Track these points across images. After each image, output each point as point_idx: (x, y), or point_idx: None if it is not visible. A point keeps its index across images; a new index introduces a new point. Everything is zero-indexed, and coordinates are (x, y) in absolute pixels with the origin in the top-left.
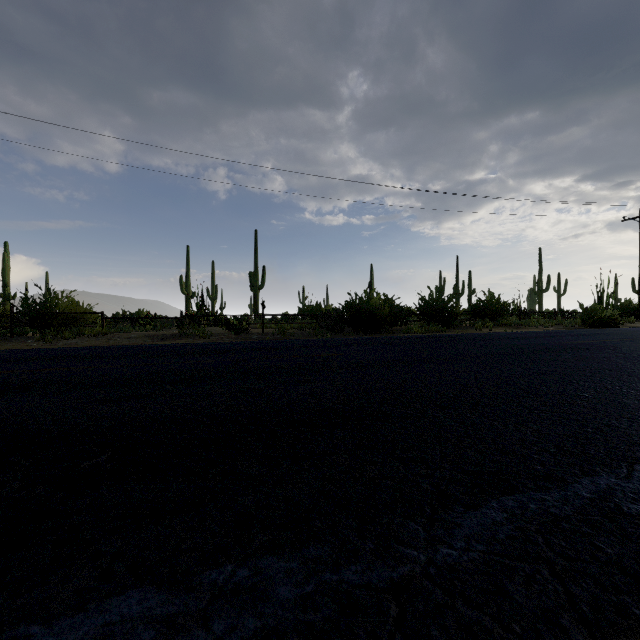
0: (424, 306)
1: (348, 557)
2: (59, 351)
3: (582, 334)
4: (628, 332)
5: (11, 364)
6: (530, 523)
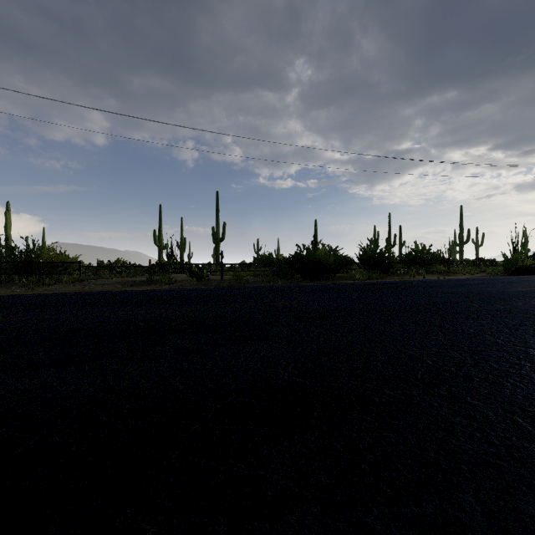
0: (364, 256)
1: None
2: (32, 297)
3: (512, 281)
4: None
5: None
6: None
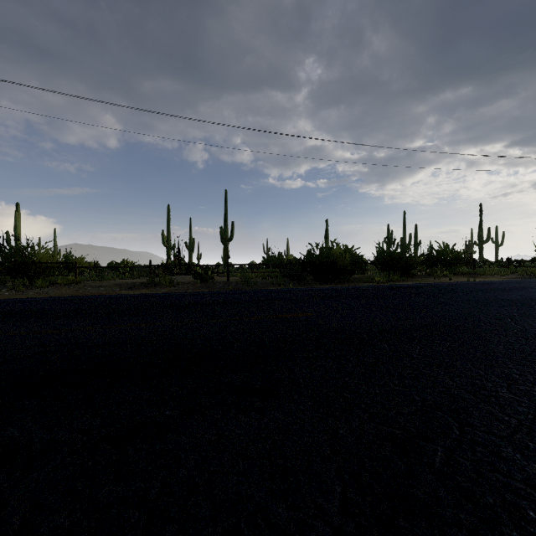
0: (383, 256)
1: None
2: (8, 303)
3: None
4: None
5: None
6: None
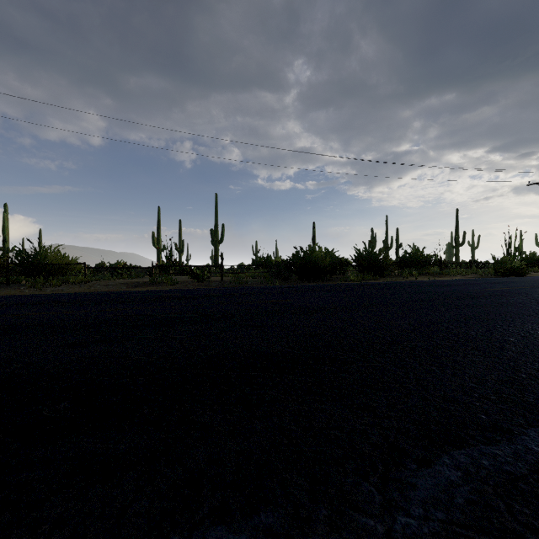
0: (359, 258)
1: (301, 527)
2: (46, 297)
3: (496, 282)
4: (535, 280)
5: (2, 309)
6: (487, 484)
